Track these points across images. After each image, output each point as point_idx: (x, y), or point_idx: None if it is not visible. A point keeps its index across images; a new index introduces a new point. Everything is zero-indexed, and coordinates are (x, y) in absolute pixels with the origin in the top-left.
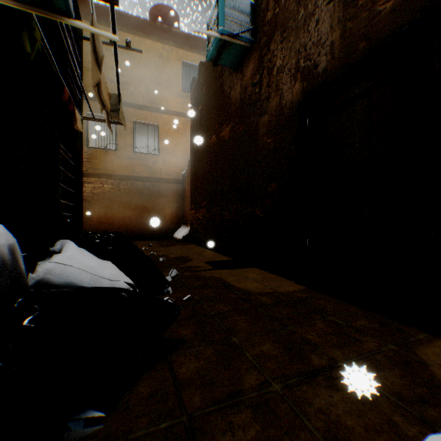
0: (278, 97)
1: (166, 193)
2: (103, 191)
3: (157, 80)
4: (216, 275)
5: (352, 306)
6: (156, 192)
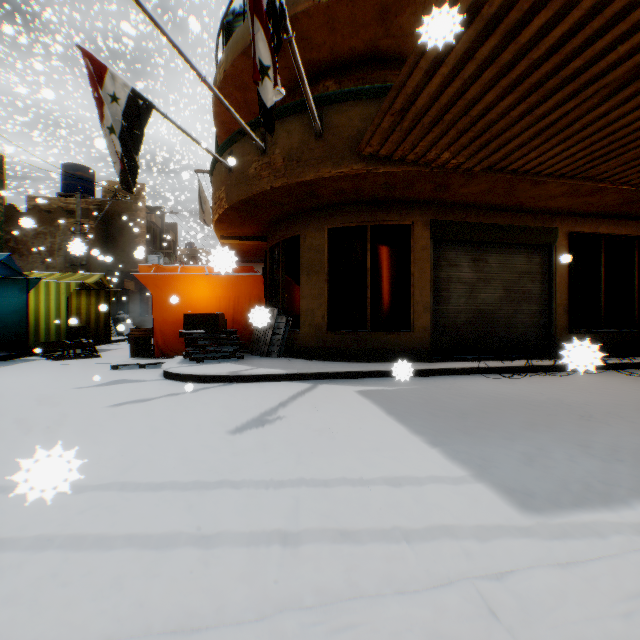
0: None
1: None
2: None
3: None
4: None
5: None
6: None
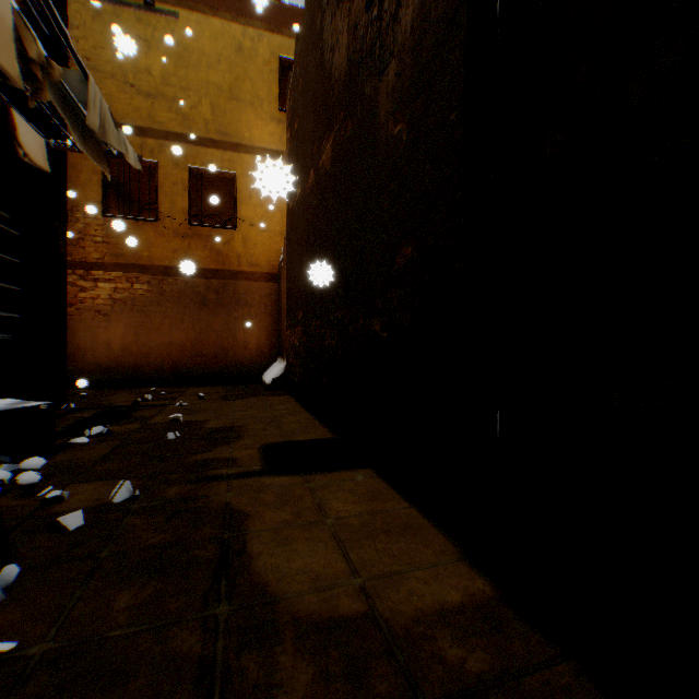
0: None
1: (249, 299)
2: (132, 296)
3: (232, 92)
4: (241, 502)
5: None
6: (231, 297)
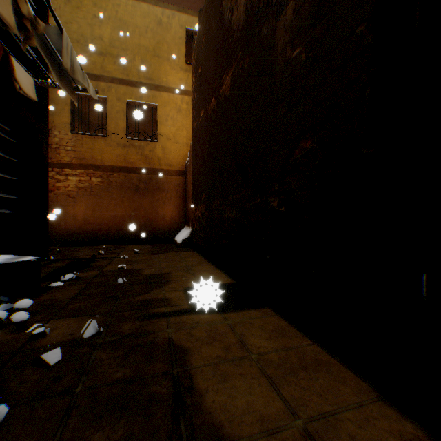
0: None
1: (166, 187)
2: (90, 186)
3: (155, 51)
4: (180, 337)
5: None
6: (154, 186)
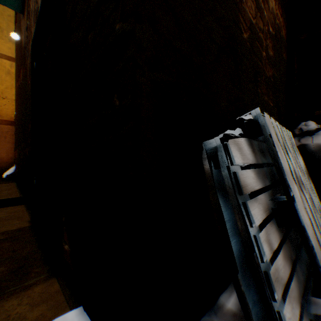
0: (32, 40)
1: None
2: None
3: None
4: None
5: (35, 244)
6: None
